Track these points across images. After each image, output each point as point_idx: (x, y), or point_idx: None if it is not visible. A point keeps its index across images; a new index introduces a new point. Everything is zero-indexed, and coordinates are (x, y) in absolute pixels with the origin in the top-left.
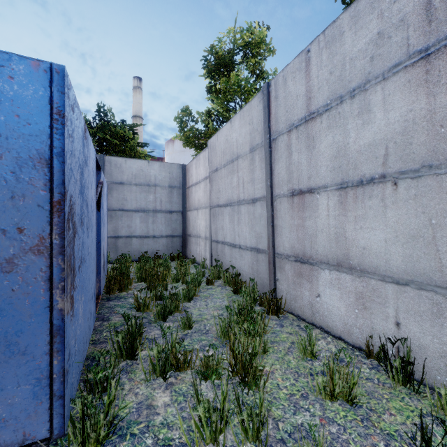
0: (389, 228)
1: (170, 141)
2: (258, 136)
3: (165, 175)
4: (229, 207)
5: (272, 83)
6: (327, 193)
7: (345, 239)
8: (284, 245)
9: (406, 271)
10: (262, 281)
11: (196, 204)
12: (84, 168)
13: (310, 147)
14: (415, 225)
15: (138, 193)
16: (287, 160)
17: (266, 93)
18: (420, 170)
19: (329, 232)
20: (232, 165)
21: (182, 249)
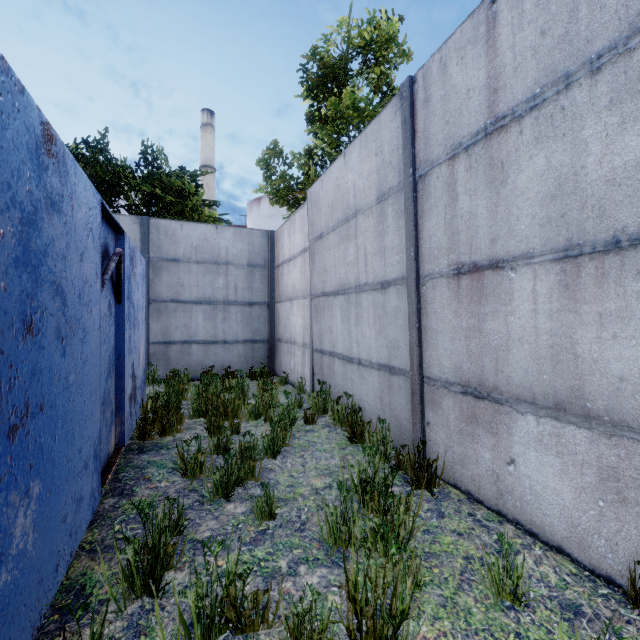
0: None
1: (254, 201)
2: (391, 174)
3: (243, 248)
4: (341, 297)
5: (418, 76)
6: (532, 267)
7: (574, 358)
8: (441, 363)
9: None
10: (398, 423)
11: (289, 291)
12: (42, 215)
13: (495, 183)
14: None
15: (201, 275)
16: (447, 210)
17: (407, 95)
18: None
19: (536, 343)
20: (347, 226)
21: (268, 361)
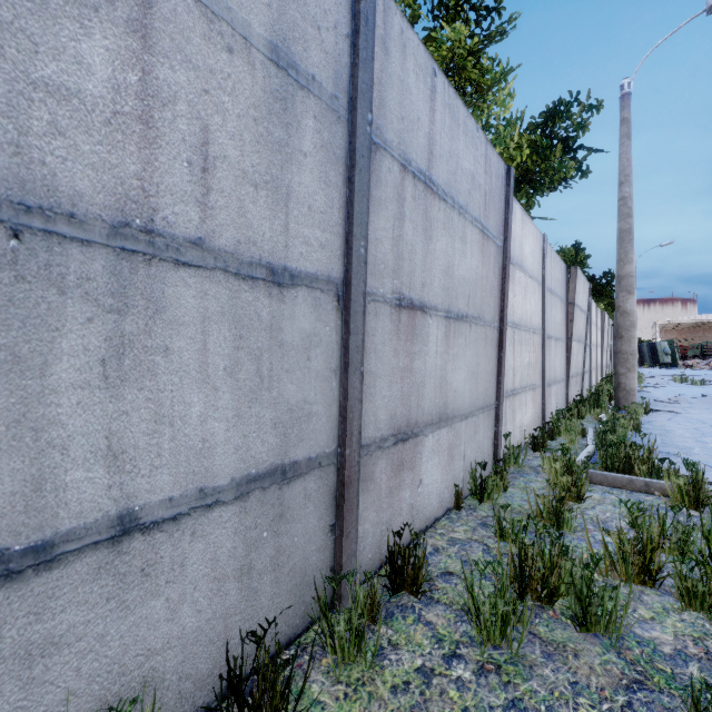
0: (467, 367)
1: None
2: (322, 55)
3: None
4: None
5: None
6: (438, 319)
7: (446, 383)
8: (379, 418)
9: (470, 404)
10: (301, 576)
11: None
12: None
13: (428, 235)
14: (474, 364)
15: None
16: (397, 224)
17: None
18: (478, 319)
19: (436, 376)
20: None
21: None
